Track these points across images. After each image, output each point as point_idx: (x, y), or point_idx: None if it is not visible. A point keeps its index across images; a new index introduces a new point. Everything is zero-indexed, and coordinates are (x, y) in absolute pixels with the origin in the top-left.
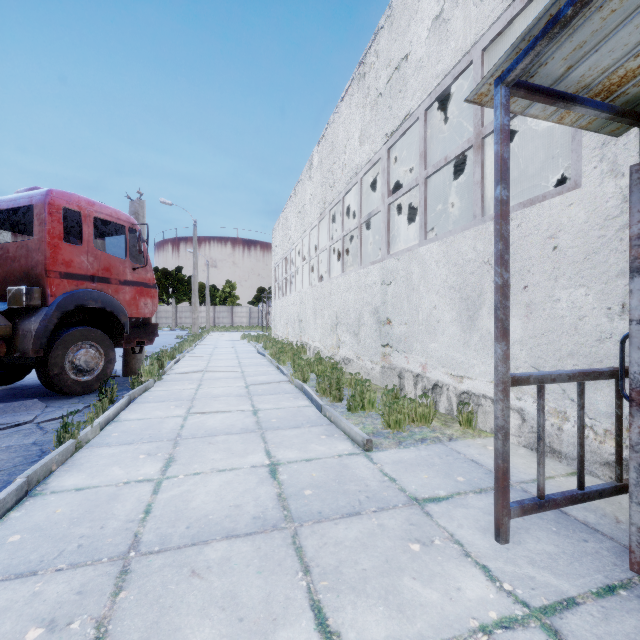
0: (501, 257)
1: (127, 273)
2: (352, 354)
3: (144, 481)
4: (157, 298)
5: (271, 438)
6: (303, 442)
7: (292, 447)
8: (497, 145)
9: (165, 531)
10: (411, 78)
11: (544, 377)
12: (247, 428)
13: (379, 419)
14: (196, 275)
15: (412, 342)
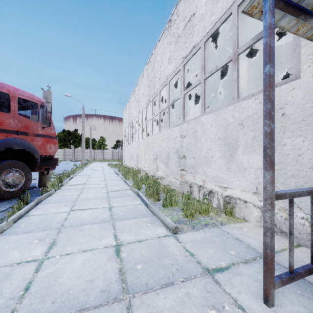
0: (269, 113)
1: (39, 130)
2: (164, 174)
3: (31, 261)
4: (57, 144)
5: (118, 226)
6: (137, 228)
7: (130, 232)
8: (266, 38)
9: (35, 307)
10: (196, 25)
11: (294, 193)
12: (104, 219)
13: (180, 212)
14: (84, 133)
15: (197, 168)
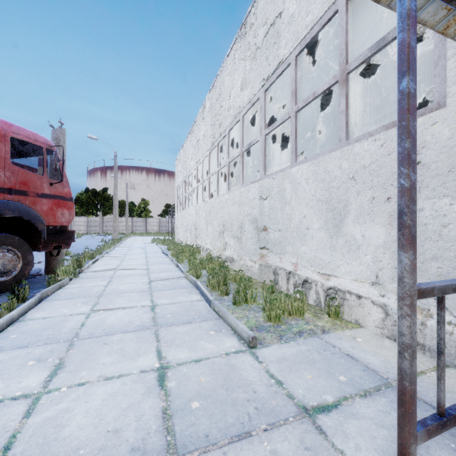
0: (408, 156)
1: (44, 187)
2: (236, 254)
3: (20, 398)
4: (73, 209)
5: (164, 335)
6: (193, 339)
7: (183, 345)
8: (403, 32)
9: None
10: (284, 31)
11: (446, 287)
12: (143, 325)
13: (260, 312)
14: (116, 193)
15: (285, 245)
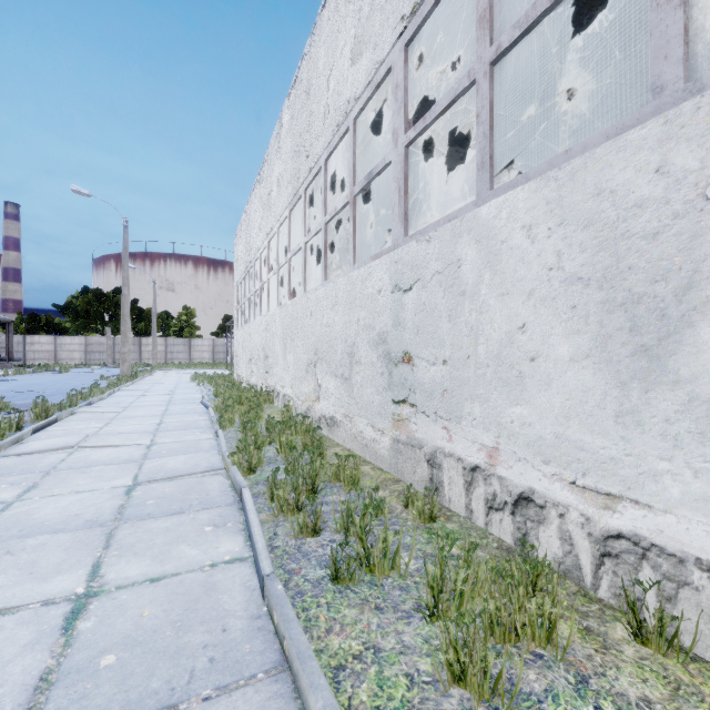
0: None
1: None
2: (339, 411)
3: None
4: None
5: None
6: None
7: None
8: None
9: None
10: None
11: None
12: None
13: (414, 617)
14: (127, 294)
15: (461, 400)
